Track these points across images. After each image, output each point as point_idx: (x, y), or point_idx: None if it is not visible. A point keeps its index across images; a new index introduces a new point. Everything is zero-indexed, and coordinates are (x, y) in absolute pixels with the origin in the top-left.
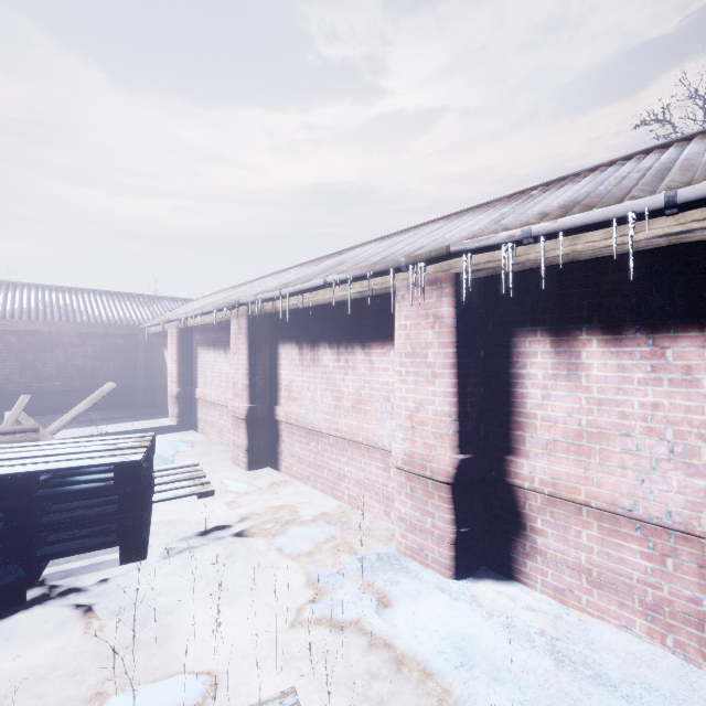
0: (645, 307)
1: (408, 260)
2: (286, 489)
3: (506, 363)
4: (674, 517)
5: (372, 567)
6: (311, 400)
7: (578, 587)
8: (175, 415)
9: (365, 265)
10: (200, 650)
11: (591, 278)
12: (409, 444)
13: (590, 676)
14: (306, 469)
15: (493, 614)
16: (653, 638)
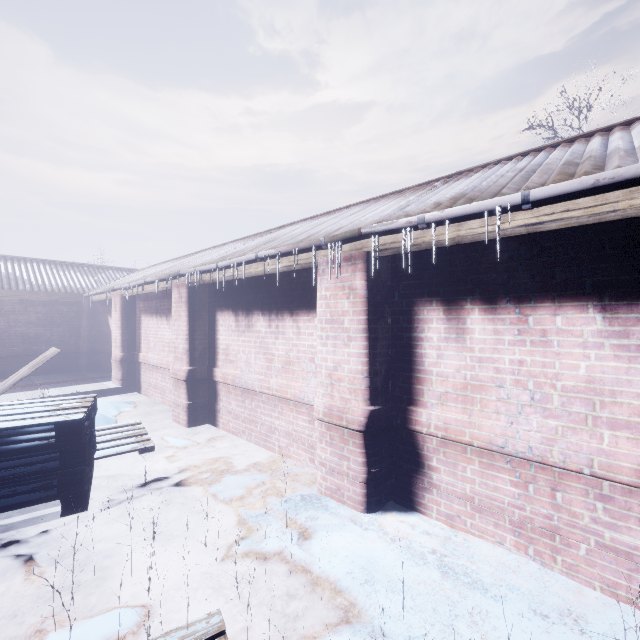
0: (514, 282)
1: (327, 240)
2: (223, 442)
3: (409, 328)
4: (534, 451)
5: (296, 506)
6: (246, 362)
7: (464, 513)
8: (119, 378)
9: (292, 242)
10: (137, 587)
11: (474, 258)
12: (329, 398)
13: (468, 583)
14: (241, 424)
15: (396, 540)
16: (519, 549)
